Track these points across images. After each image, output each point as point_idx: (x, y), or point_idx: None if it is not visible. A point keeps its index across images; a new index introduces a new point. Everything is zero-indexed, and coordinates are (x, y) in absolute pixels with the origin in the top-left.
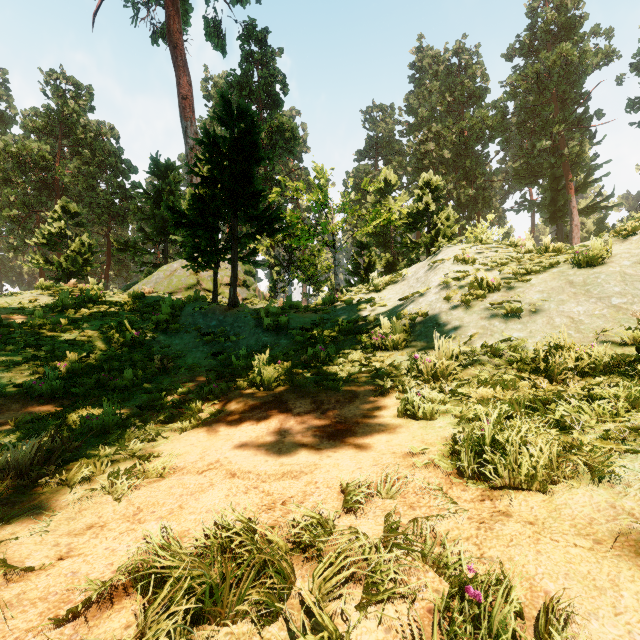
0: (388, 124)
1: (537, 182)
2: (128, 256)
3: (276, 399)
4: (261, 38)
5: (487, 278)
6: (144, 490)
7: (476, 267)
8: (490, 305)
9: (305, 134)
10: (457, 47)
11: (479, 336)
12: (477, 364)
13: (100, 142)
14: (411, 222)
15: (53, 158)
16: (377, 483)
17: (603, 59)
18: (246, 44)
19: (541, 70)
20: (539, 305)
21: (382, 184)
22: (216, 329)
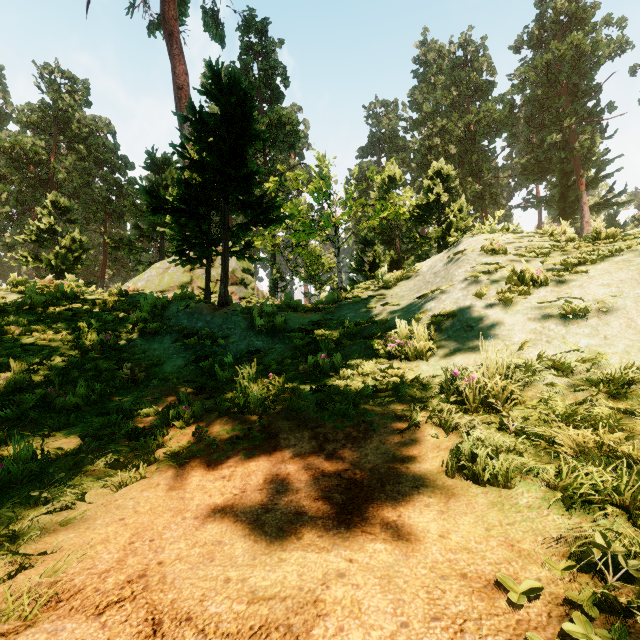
0: (391, 120)
1: (545, 178)
2: (123, 254)
3: (263, 430)
4: (261, 29)
5: (530, 269)
6: None
7: (509, 258)
8: (538, 303)
9: (306, 128)
10: (463, 39)
11: (531, 343)
12: (538, 383)
13: (96, 137)
14: (420, 215)
15: (48, 154)
16: None
17: (616, 49)
18: (246, 35)
19: (551, 61)
20: (609, 302)
21: (389, 173)
22: (202, 331)
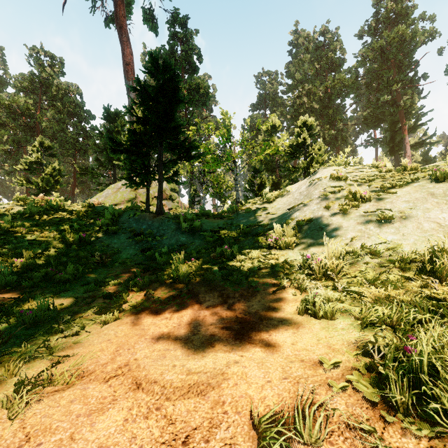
0: (273, 85)
1: (380, 125)
2: (88, 178)
3: (189, 292)
4: (183, 22)
5: (360, 191)
6: (44, 404)
7: (348, 183)
8: (364, 212)
9: (214, 91)
10: (323, 29)
11: (358, 238)
12: (360, 262)
13: (68, 97)
14: (292, 152)
15: (35, 109)
16: (292, 410)
17: (428, 37)
18: (172, 27)
19: (384, 45)
20: (407, 212)
21: (271, 124)
22: (146, 231)
